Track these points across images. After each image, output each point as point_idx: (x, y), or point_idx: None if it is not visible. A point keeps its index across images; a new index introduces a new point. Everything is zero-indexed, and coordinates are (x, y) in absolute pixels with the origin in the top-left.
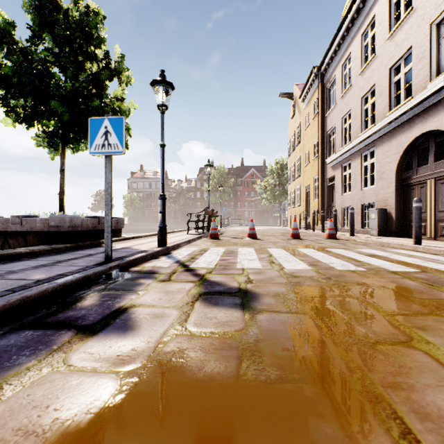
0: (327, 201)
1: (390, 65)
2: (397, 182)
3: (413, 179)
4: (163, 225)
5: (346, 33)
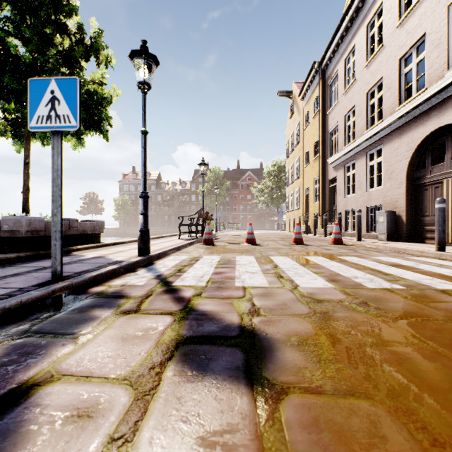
0: (328, 204)
1: (401, 55)
2: (408, 182)
3: (426, 178)
4: (144, 229)
5: (350, 24)
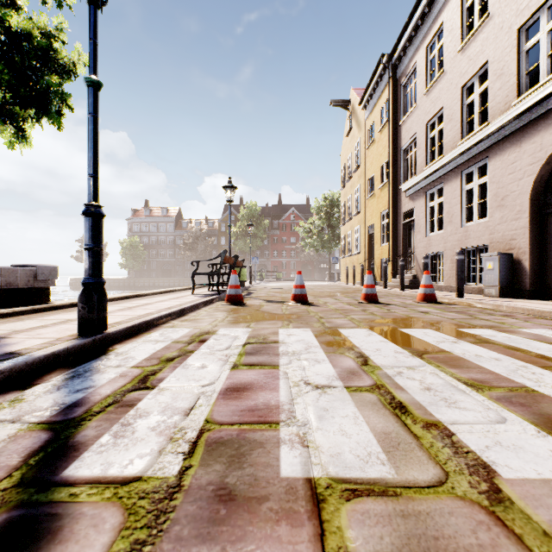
0: (401, 246)
1: (520, 23)
2: (533, 211)
3: None
4: (92, 279)
5: None
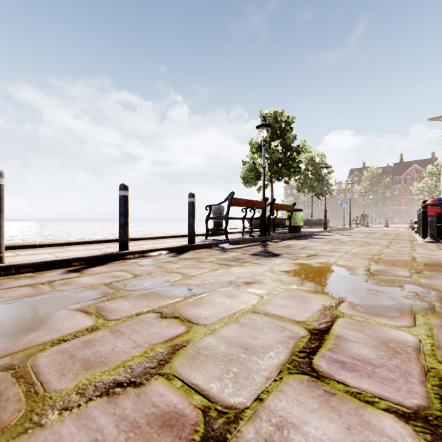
0: None
1: None
2: None
3: None
4: (350, 221)
5: None
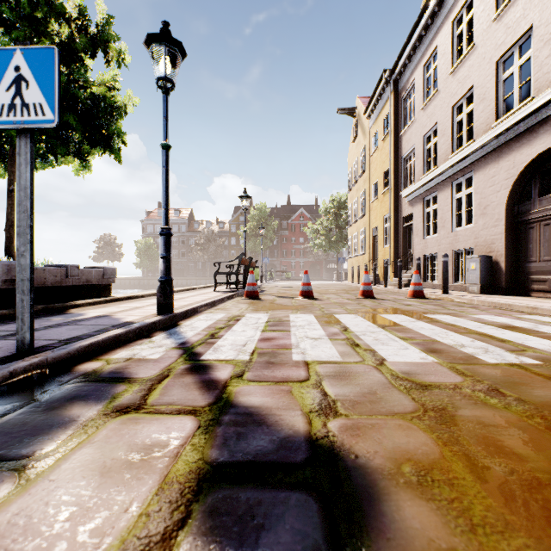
0: (402, 247)
1: (498, 56)
2: (508, 219)
3: (532, 214)
4: (166, 277)
5: (430, 21)
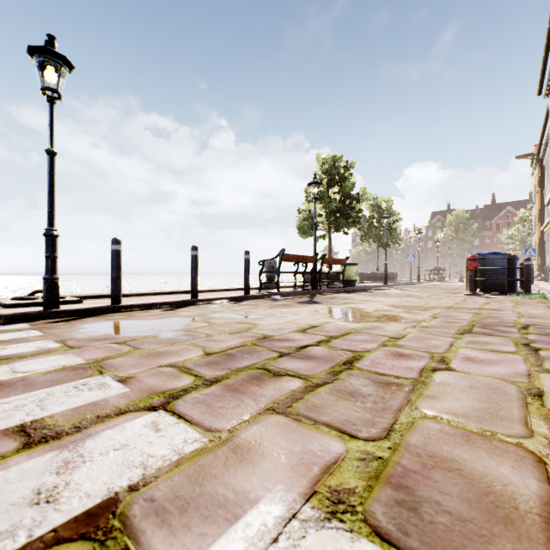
0: (544, 258)
1: None
2: None
3: None
4: (419, 275)
5: (545, 146)
